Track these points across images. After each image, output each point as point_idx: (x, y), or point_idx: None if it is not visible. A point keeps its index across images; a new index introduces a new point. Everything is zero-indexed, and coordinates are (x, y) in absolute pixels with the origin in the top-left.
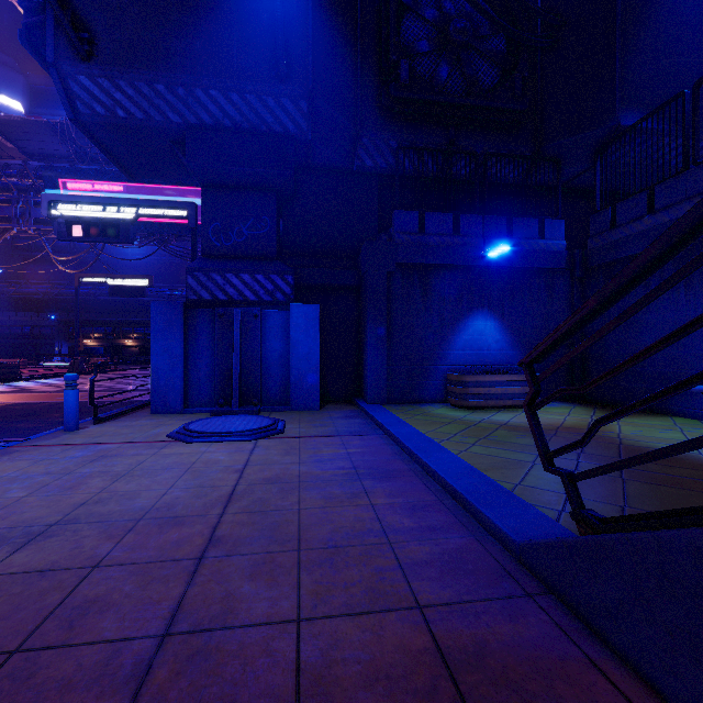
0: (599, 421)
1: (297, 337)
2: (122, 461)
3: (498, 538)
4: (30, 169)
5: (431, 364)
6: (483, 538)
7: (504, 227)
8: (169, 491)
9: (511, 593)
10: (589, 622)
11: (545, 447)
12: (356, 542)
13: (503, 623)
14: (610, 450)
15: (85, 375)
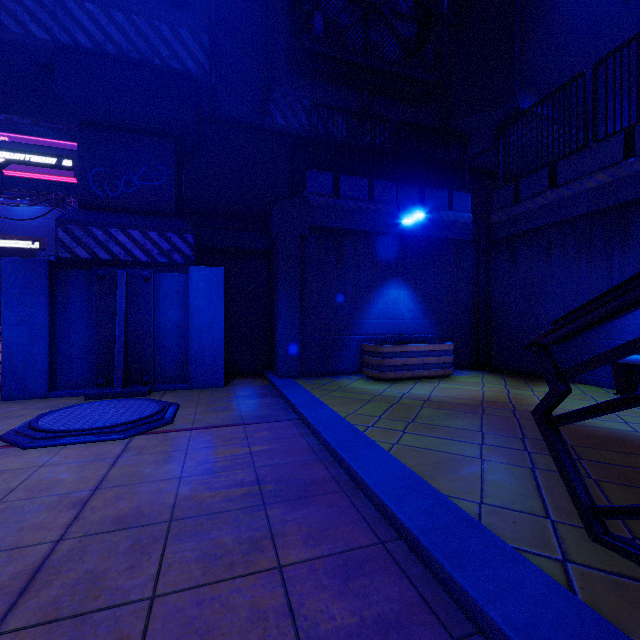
0: None
1: (197, 305)
2: None
3: None
4: None
5: (346, 333)
6: None
7: (417, 197)
8: None
9: None
10: None
11: (585, 493)
12: None
13: None
14: None
15: None
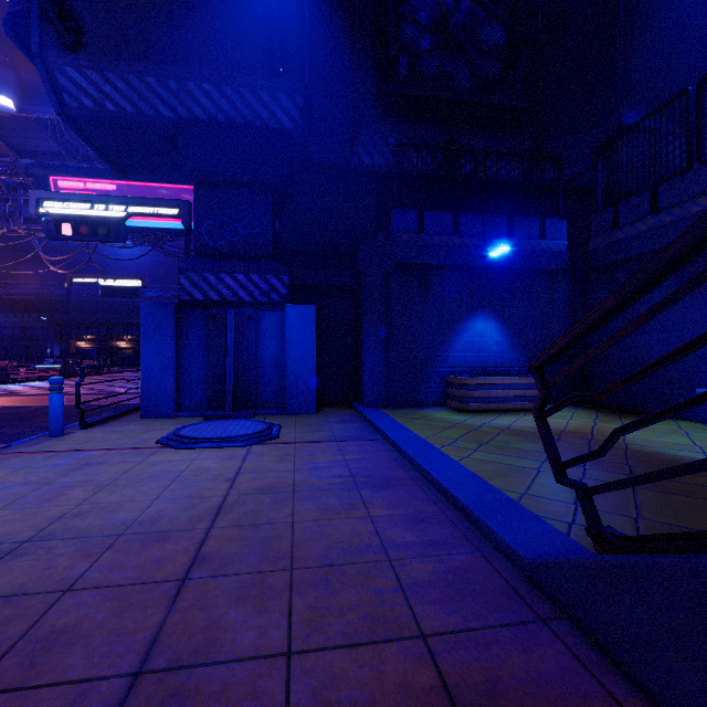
0: (618, 430)
1: (293, 339)
2: (107, 470)
3: (505, 554)
4: (20, 167)
5: (430, 366)
6: (490, 554)
7: (505, 227)
8: (155, 502)
9: (522, 618)
10: (610, 653)
11: (556, 457)
12: (353, 559)
13: (516, 654)
14: (616, 456)
15: (76, 377)
